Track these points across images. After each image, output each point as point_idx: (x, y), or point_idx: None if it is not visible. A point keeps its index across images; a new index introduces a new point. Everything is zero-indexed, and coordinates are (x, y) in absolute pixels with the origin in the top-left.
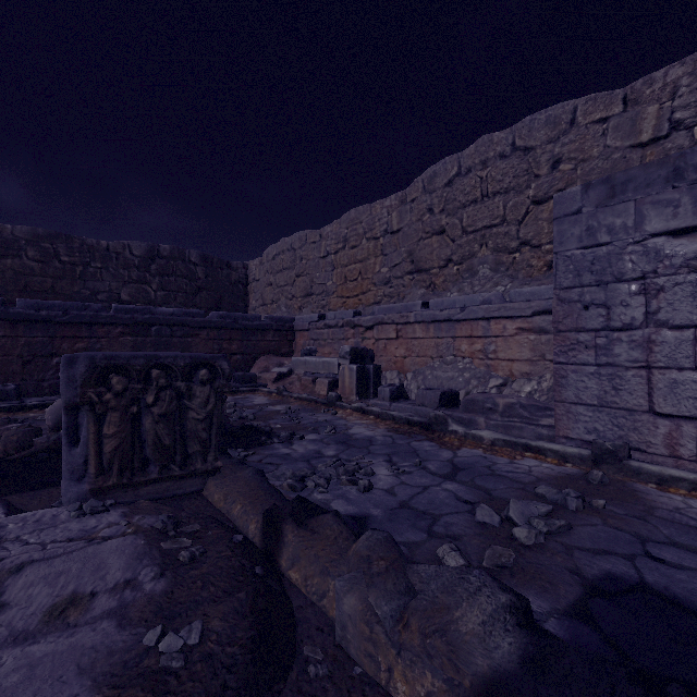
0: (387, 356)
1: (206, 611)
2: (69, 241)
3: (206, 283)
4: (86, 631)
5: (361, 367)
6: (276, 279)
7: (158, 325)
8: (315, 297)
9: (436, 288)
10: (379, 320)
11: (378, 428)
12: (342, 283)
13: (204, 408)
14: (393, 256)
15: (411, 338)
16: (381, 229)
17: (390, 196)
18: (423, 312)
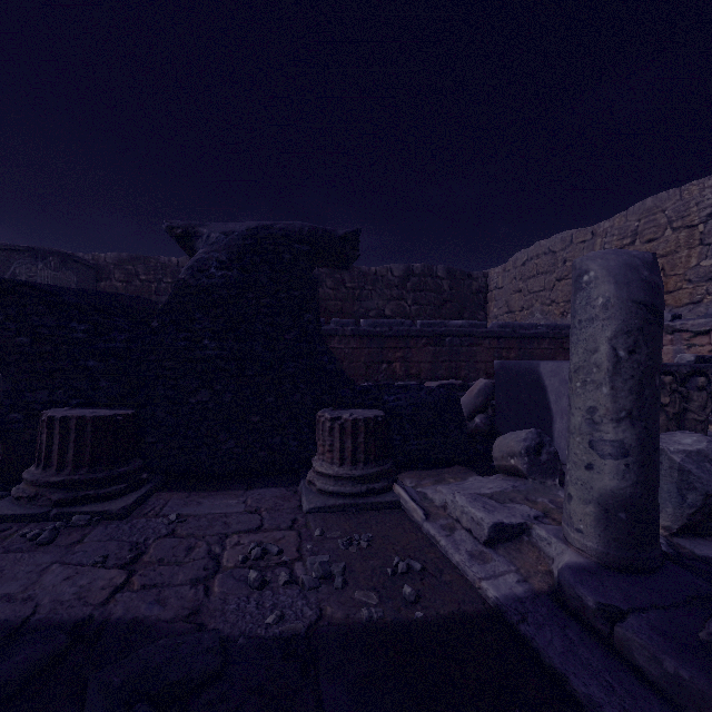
0: None
1: None
2: (351, 270)
3: (450, 295)
4: None
5: None
6: (527, 285)
7: (450, 336)
8: None
9: None
10: None
11: None
12: None
13: (703, 411)
14: None
15: None
16: (702, 214)
17: None
18: None
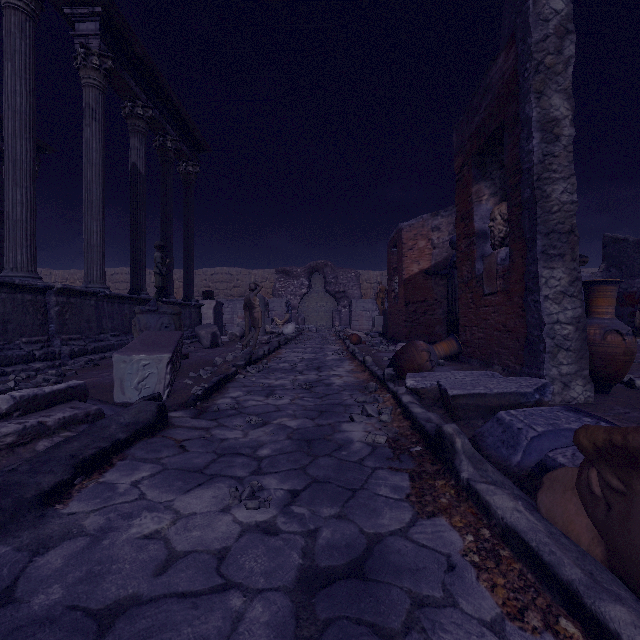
0: None
1: None
2: None
3: None
4: None
5: None
6: None
7: None
8: None
9: None
10: None
11: None
12: None
13: None
14: None
15: None
16: None
17: None
18: None
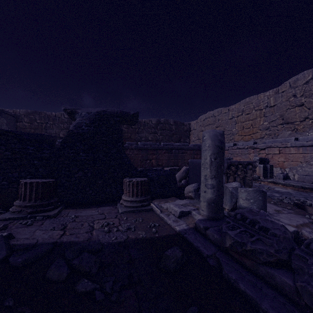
0: (273, 161)
1: (311, 216)
2: None
3: (175, 132)
4: (289, 214)
5: (264, 165)
6: (205, 129)
7: (174, 149)
8: (226, 136)
9: (298, 130)
10: (269, 146)
11: (287, 189)
12: (241, 129)
13: (251, 176)
14: (271, 117)
15: (287, 153)
16: (264, 105)
17: (269, 91)
18: (295, 142)
